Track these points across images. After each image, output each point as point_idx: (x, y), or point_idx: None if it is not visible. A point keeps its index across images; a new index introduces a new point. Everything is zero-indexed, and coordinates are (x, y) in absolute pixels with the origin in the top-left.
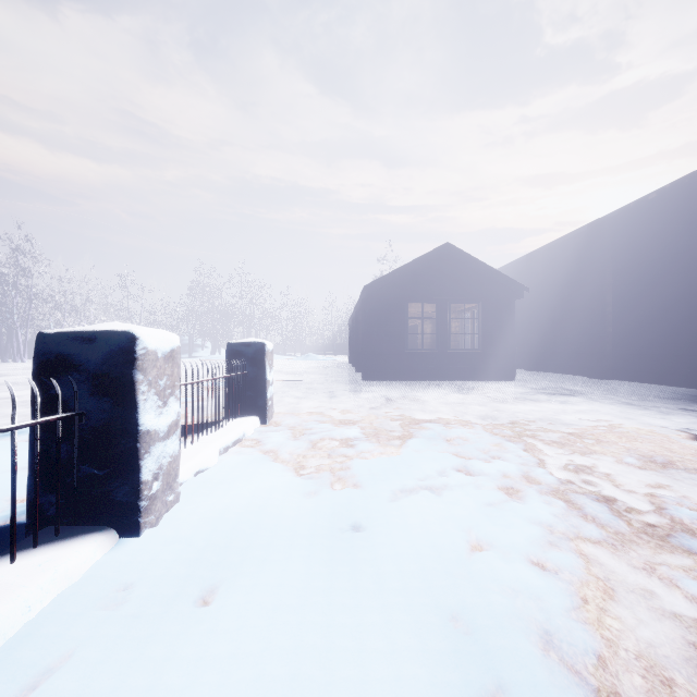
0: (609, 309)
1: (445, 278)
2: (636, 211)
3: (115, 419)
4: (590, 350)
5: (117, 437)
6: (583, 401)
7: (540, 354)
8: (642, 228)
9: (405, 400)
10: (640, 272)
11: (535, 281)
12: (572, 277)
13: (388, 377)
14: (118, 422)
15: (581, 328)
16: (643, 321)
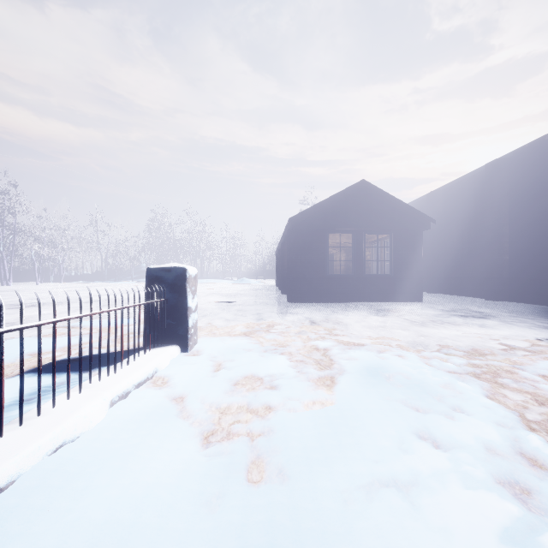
0: (505, 239)
1: (361, 211)
2: (532, 151)
3: None
4: (488, 275)
5: None
6: (498, 324)
7: (440, 279)
8: (538, 166)
9: (328, 322)
10: (536, 206)
11: (435, 216)
12: (469, 212)
13: (310, 299)
14: None
15: (477, 256)
16: (539, 250)
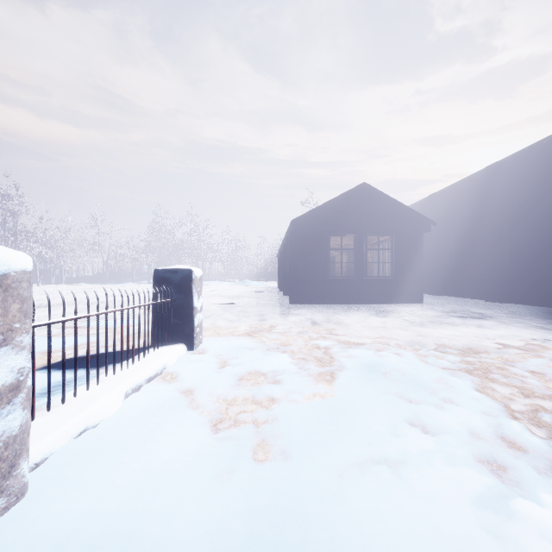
0: (505, 241)
1: (362, 213)
2: (531, 154)
3: None
4: (488, 277)
5: None
6: (495, 324)
7: (441, 280)
8: (537, 169)
9: (330, 323)
10: (535, 208)
11: (436, 218)
12: (470, 214)
13: (312, 300)
14: None
15: (478, 258)
16: (538, 252)
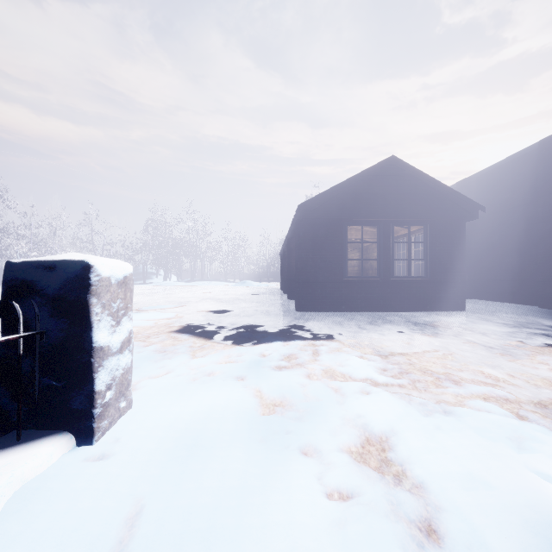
0: None
1: (390, 196)
2: None
3: None
4: (544, 277)
5: None
6: None
7: (473, 281)
8: None
9: (361, 348)
10: None
11: None
12: (514, 201)
13: (324, 307)
14: None
15: (526, 254)
16: None
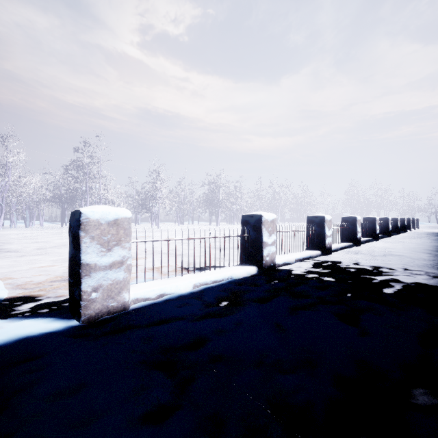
0: None
1: None
2: None
3: (413, 223)
4: None
5: (413, 224)
6: None
7: None
8: None
9: None
10: None
11: None
12: None
13: None
14: (413, 223)
15: None
16: None
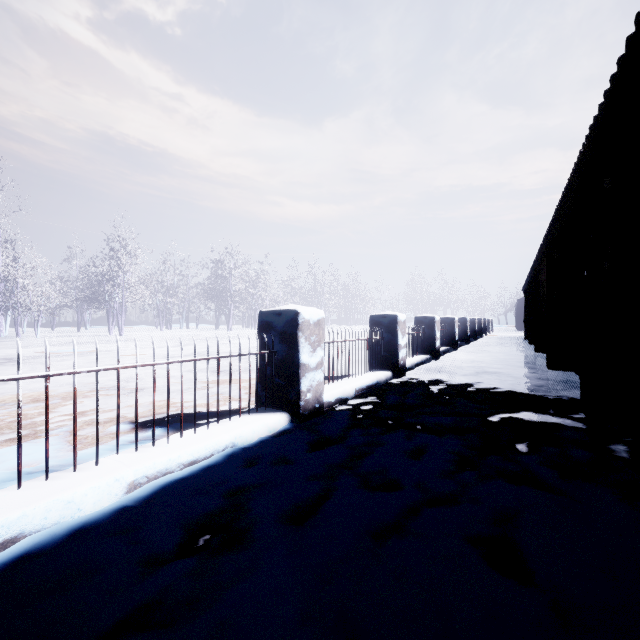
0: None
1: None
2: None
3: (488, 325)
4: None
5: (488, 326)
6: None
7: None
8: None
9: None
10: None
11: None
12: None
13: None
14: (488, 325)
15: None
16: None
